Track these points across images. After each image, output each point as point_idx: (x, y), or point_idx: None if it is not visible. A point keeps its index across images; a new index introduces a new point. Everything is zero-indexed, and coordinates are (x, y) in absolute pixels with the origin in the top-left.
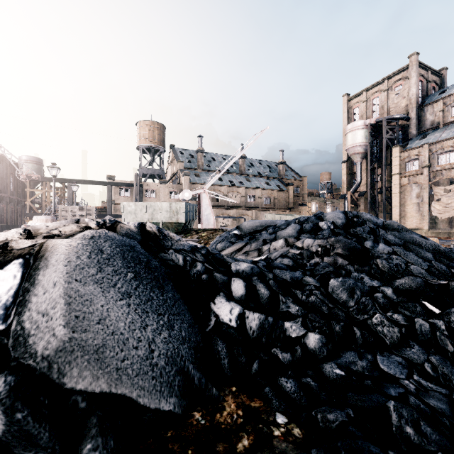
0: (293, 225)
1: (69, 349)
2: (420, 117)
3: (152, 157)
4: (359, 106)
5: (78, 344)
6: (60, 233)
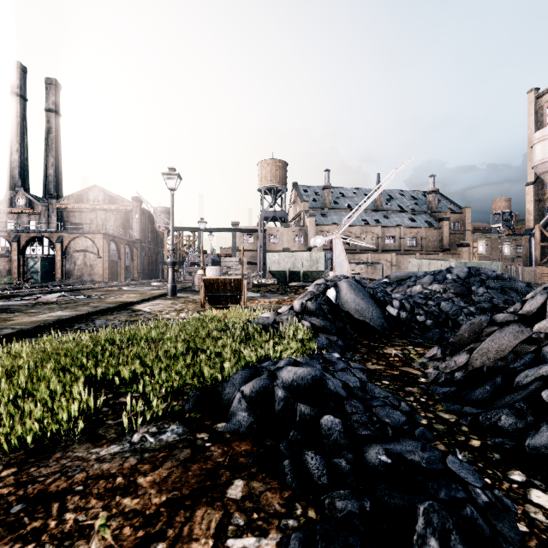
0: (428, 276)
1: (354, 309)
2: None
3: (274, 198)
4: None
5: (356, 309)
6: (334, 280)
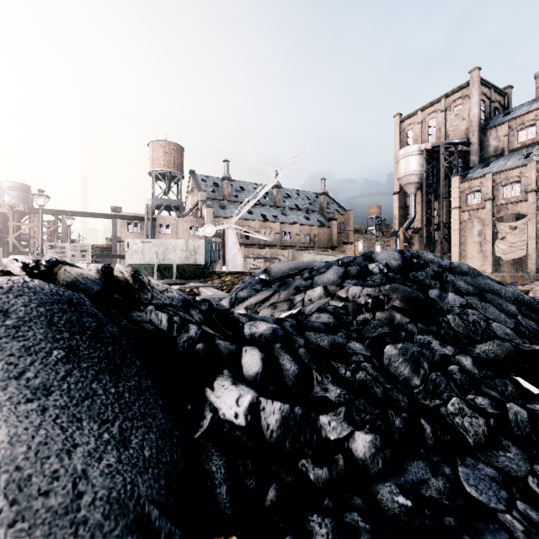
0: (335, 267)
1: None
2: (482, 142)
3: (168, 184)
4: (413, 128)
5: None
6: None
